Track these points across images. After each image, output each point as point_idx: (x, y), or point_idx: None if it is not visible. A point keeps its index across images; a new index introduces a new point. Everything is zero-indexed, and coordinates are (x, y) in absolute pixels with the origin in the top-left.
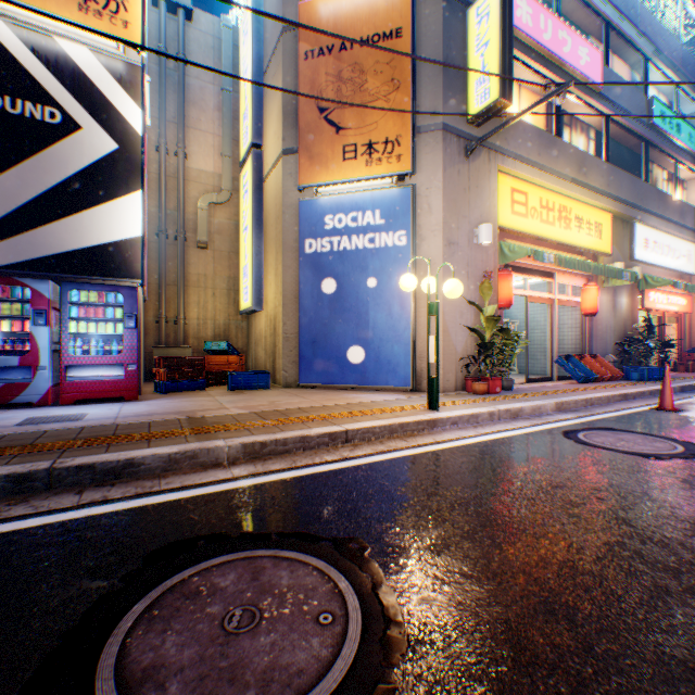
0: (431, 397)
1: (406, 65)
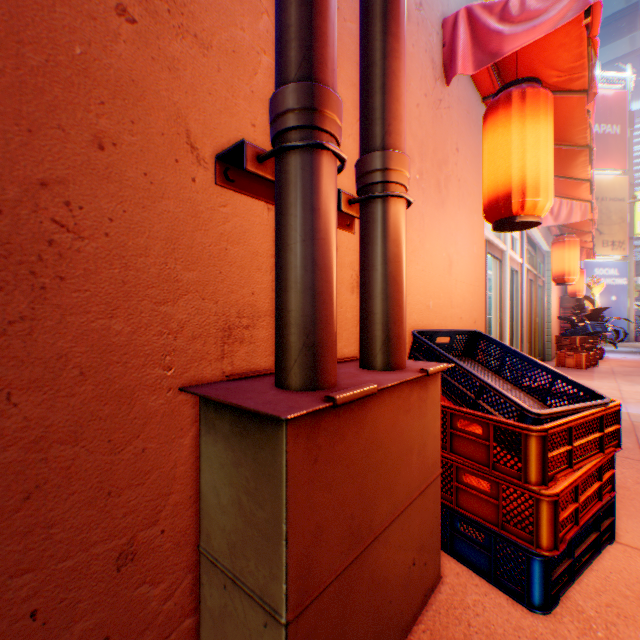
0: None
1: (624, 213)
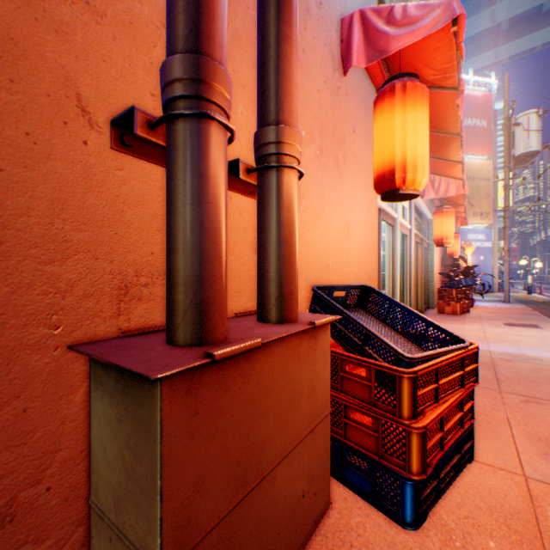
0: (529, 292)
1: (490, 190)
